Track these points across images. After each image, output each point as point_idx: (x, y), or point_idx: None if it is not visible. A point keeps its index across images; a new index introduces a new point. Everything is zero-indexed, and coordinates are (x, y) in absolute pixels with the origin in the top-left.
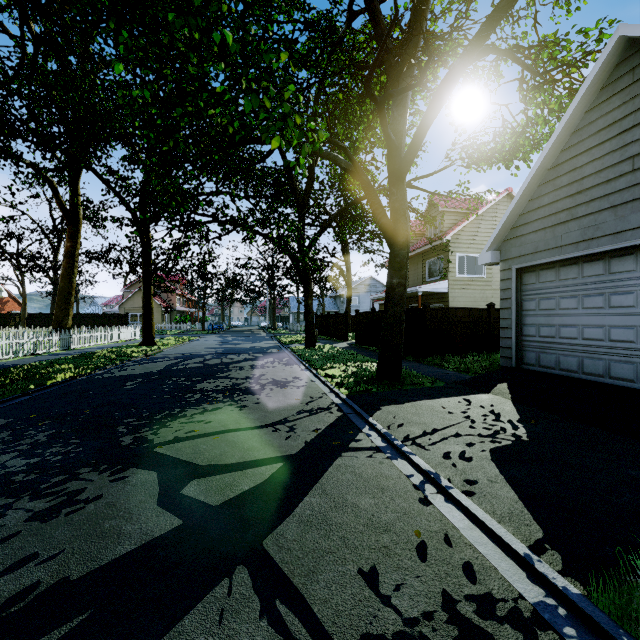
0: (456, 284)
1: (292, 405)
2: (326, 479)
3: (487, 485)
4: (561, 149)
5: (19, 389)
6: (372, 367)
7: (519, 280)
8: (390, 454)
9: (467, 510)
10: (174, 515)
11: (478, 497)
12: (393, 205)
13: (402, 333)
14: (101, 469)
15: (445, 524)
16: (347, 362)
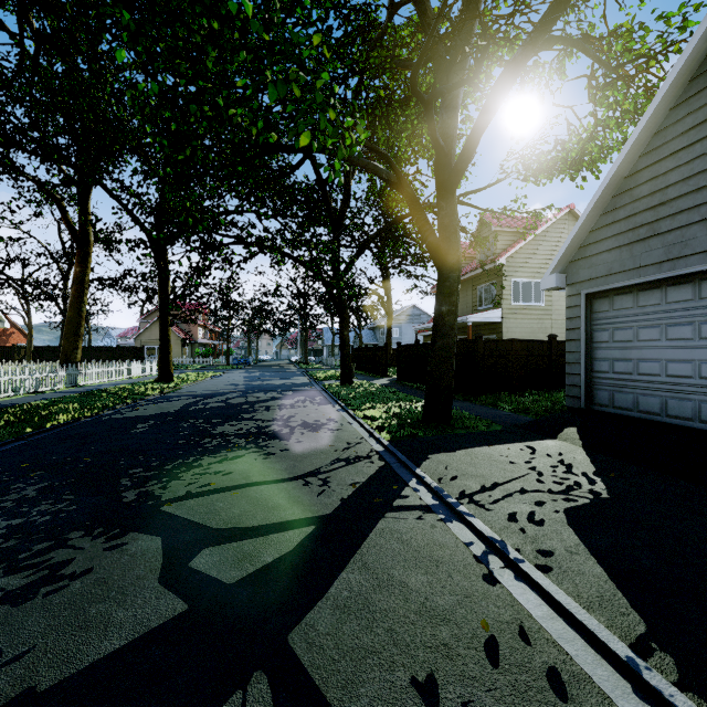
0: (511, 313)
1: (326, 452)
2: (367, 548)
3: (566, 557)
4: (640, 153)
5: (14, 432)
6: (417, 407)
7: (589, 307)
8: (443, 515)
9: (545, 592)
10: (178, 597)
11: (556, 574)
12: (442, 221)
13: (452, 369)
14: (95, 533)
15: (518, 611)
16: (388, 401)
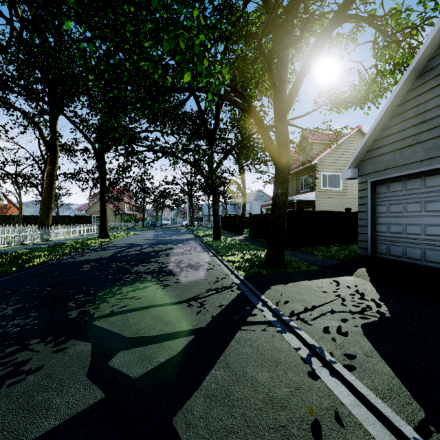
0: (321, 194)
1: (203, 284)
2: (229, 352)
3: (364, 360)
4: (408, 90)
5: (4, 270)
6: (262, 254)
7: (373, 190)
8: (280, 328)
9: (351, 386)
10: (99, 388)
11: (359, 372)
12: (278, 135)
13: (285, 230)
14: (47, 340)
15: (334, 400)
16: (243, 250)
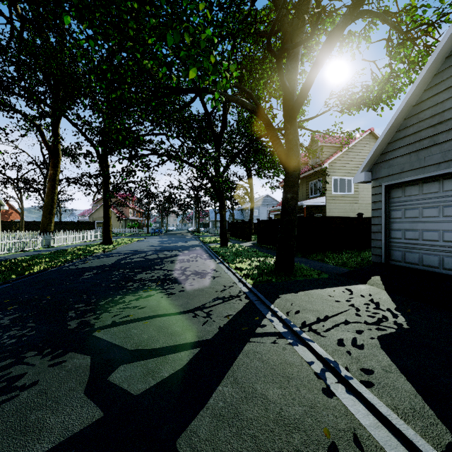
0: (332, 199)
1: (209, 293)
2: (237, 366)
3: (383, 375)
4: (424, 89)
5: (3, 278)
6: (271, 261)
7: (387, 194)
8: (291, 340)
9: (370, 404)
10: (97, 406)
11: (377, 388)
12: (287, 137)
13: (294, 236)
14: (44, 353)
15: (351, 420)
16: (251, 257)
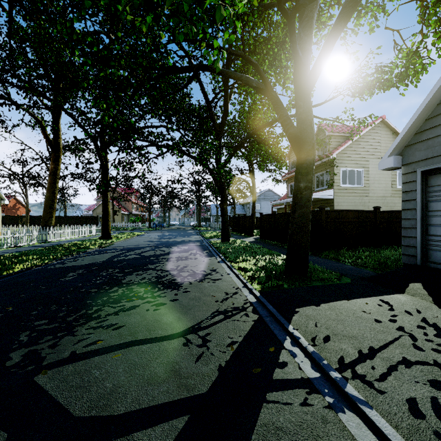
0: (340, 192)
1: (207, 304)
2: None
3: None
4: None
5: None
6: (278, 261)
7: (424, 182)
8: (330, 397)
9: None
10: None
11: None
12: (300, 117)
13: (309, 232)
14: None
15: None
16: (256, 255)
